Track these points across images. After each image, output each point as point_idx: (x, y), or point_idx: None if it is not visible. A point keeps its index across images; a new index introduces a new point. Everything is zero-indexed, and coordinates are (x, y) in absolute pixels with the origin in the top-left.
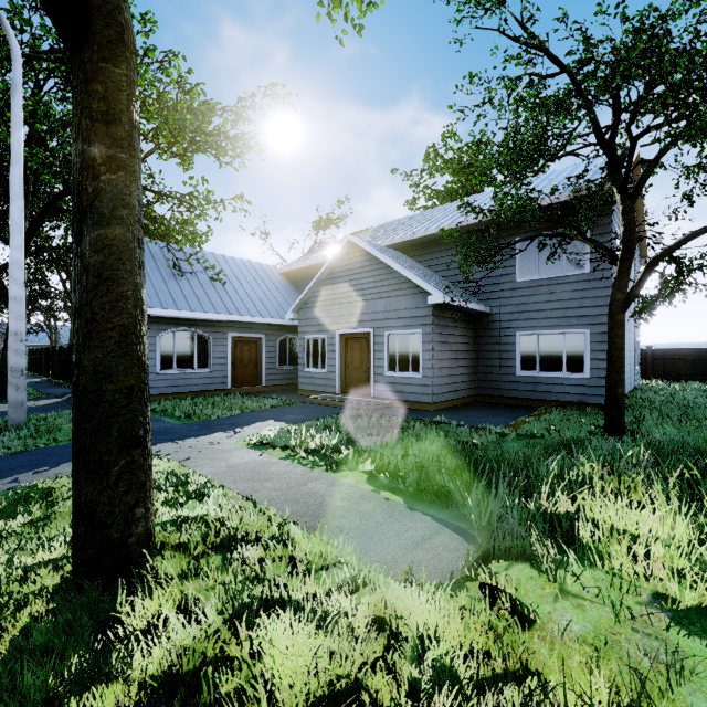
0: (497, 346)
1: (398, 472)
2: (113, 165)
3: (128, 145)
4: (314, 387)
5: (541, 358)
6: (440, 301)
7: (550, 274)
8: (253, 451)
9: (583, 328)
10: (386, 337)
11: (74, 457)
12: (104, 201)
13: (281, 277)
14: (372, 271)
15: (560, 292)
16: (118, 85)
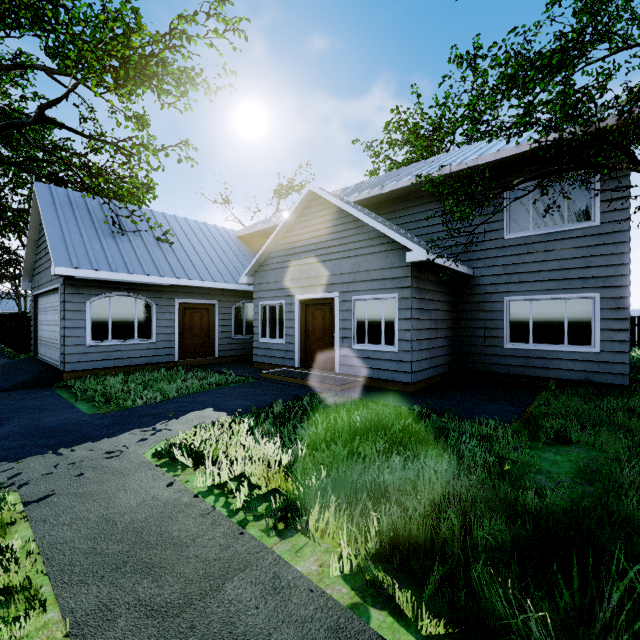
0: (481, 313)
1: (397, 548)
2: None
3: None
4: (270, 359)
5: (536, 328)
6: (422, 257)
7: (547, 228)
8: (162, 473)
9: (591, 292)
10: (353, 303)
11: None
12: None
13: (238, 241)
14: (337, 226)
15: (560, 249)
16: None
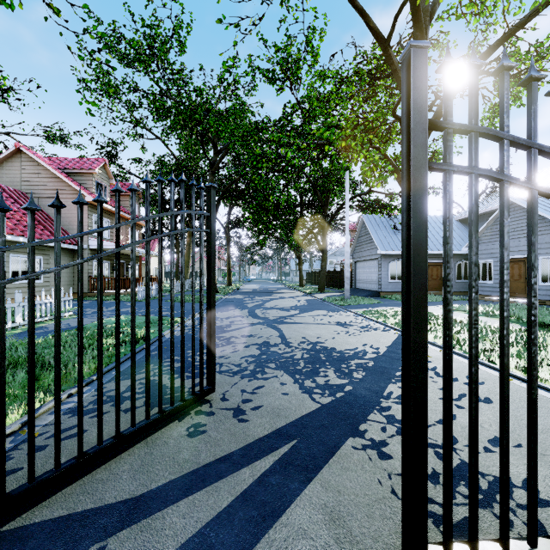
0: None
1: (521, 318)
2: None
3: None
4: (482, 292)
5: None
6: None
7: None
8: None
9: None
10: (539, 260)
11: None
12: None
13: (457, 223)
14: None
15: None
16: None
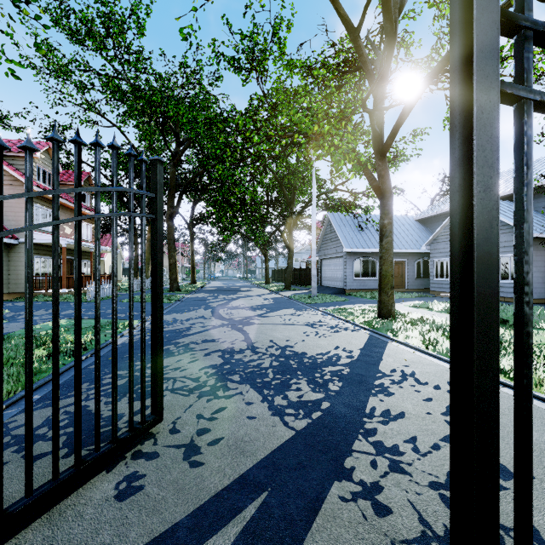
0: None
1: None
2: (389, 224)
3: (391, 218)
4: (440, 289)
5: None
6: None
7: None
8: (412, 308)
9: None
10: None
11: (379, 290)
12: (387, 232)
13: (416, 223)
14: None
15: None
16: (390, 205)
